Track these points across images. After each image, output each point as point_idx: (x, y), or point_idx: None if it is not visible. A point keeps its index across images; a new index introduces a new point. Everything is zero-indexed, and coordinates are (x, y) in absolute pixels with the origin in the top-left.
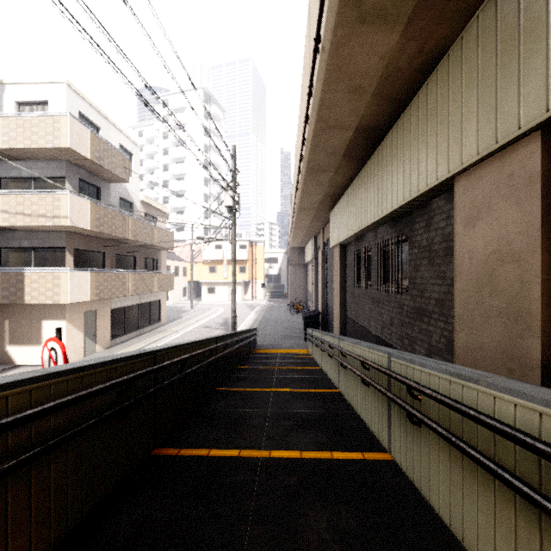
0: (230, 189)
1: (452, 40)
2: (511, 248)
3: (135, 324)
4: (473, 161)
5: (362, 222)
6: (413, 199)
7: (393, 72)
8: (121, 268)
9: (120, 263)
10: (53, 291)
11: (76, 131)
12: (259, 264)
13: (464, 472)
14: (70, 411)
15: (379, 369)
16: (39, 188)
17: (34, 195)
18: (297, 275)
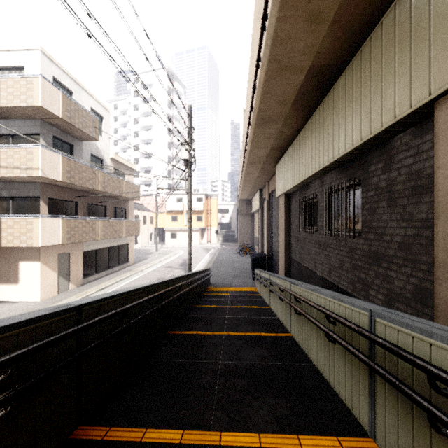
0: (186, 144)
1: None
2: None
3: (106, 264)
4: None
5: (309, 170)
6: (374, 136)
7: None
8: (93, 215)
9: (91, 212)
10: (27, 235)
11: (47, 91)
12: (213, 214)
13: None
14: None
15: (361, 333)
16: (16, 144)
17: (9, 148)
18: (245, 223)
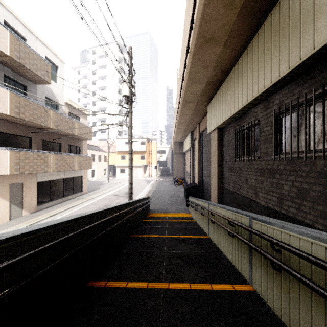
0: (126, 81)
1: None
2: None
3: (61, 193)
4: None
5: (253, 92)
6: None
7: None
8: (48, 151)
9: (46, 147)
10: None
11: None
12: (153, 154)
13: None
14: None
15: None
16: None
17: None
18: (178, 160)
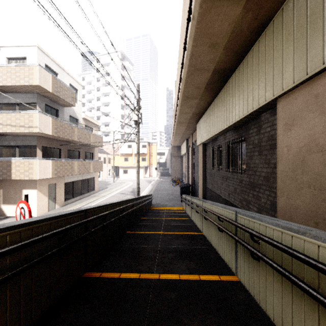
0: (136, 110)
1: (276, 11)
2: (317, 143)
3: (79, 191)
4: (290, 87)
5: (216, 129)
6: (249, 114)
7: (237, 33)
8: (71, 158)
9: (70, 155)
10: (29, 172)
11: (42, 75)
12: (154, 156)
13: (293, 296)
14: (22, 252)
15: (230, 222)
16: (20, 110)
17: (17, 113)
18: (176, 163)
